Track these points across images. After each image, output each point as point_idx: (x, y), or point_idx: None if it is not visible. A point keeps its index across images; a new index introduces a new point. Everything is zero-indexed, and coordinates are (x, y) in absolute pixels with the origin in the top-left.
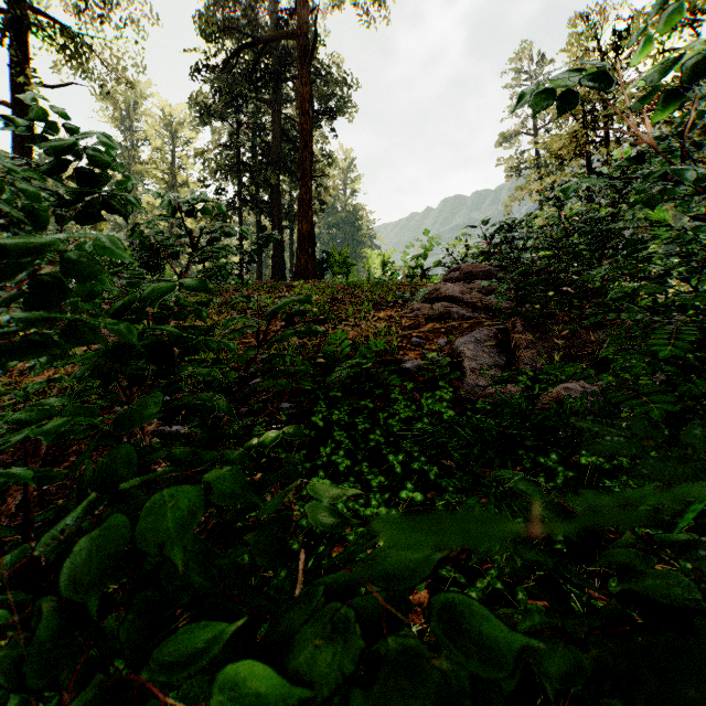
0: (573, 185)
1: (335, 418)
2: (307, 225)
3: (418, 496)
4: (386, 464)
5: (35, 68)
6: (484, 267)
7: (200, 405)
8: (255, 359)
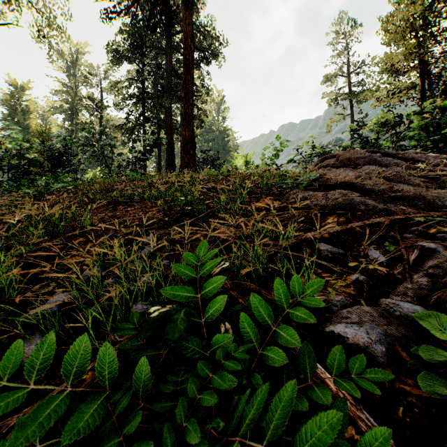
0: None
1: None
2: (189, 132)
3: None
4: None
5: None
6: (364, 153)
7: None
8: None
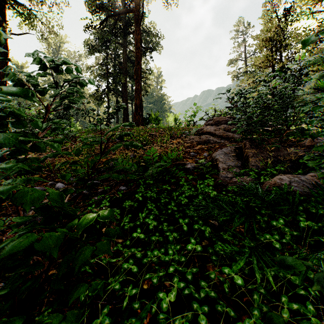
0: (305, 41)
1: (149, 195)
2: (139, 101)
3: (198, 248)
4: (177, 222)
5: (8, 24)
6: (225, 118)
7: (27, 194)
8: (99, 161)
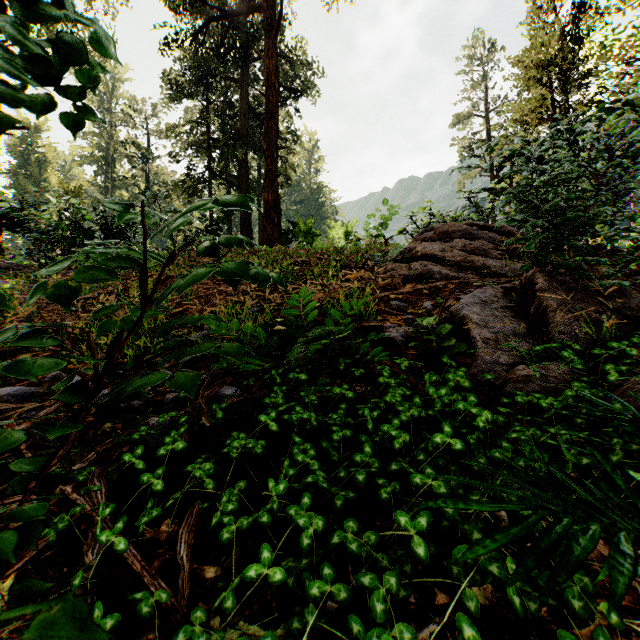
0: None
1: (296, 419)
2: (272, 195)
3: None
4: (381, 503)
5: None
6: (461, 226)
7: None
8: (135, 325)
